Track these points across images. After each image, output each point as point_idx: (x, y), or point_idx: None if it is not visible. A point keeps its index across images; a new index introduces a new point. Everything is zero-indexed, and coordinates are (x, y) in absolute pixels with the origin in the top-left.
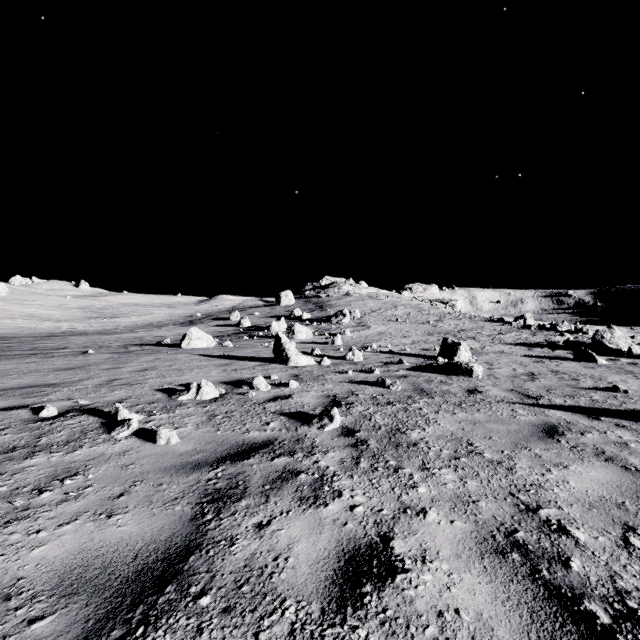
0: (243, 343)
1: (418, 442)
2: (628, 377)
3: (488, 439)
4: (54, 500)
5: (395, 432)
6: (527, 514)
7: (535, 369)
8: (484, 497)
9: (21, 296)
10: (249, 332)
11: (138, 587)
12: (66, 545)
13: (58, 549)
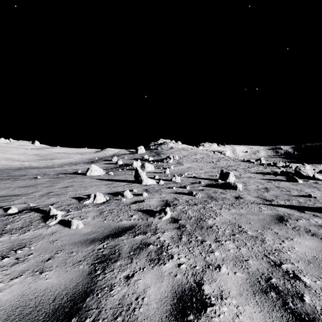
0: (118, 172)
1: (212, 226)
2: (314, 190)
3: (249, 224)
4: (10, 263)
5: (199, 220)
6: (275, 267)
7: (268, 186)
8: (251, 257)
9: (4, 148)
10: (122, 167)
11: (55, 319)
12: (14, 292)
13: (9, 295)
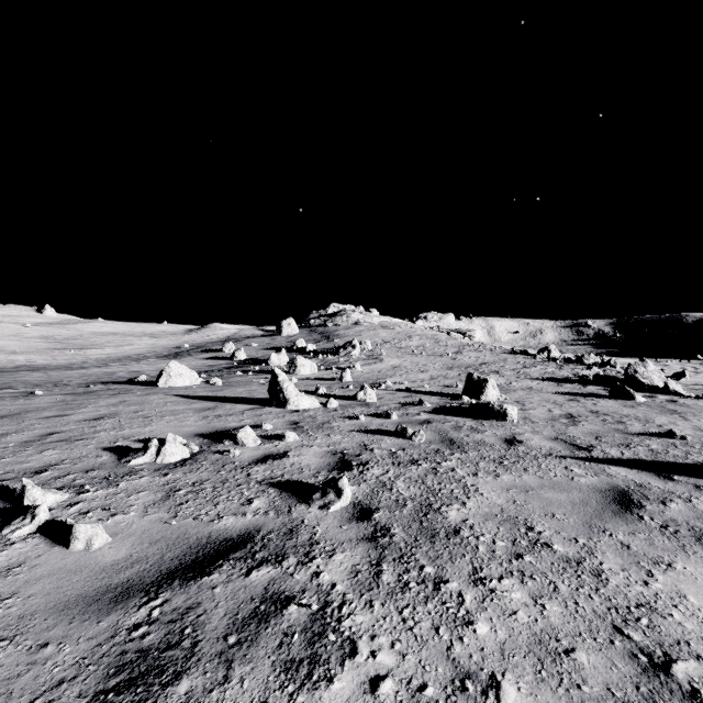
0: (235, 380)
1: (460, 527)
2: (675, 418)
3: (551, 518)
4: None
5: (426, 510)
6: (657, 678)
7: (572, 409)
8: (580, 640)
9: None
10: (244, 366)
11: None
12: None
13: None
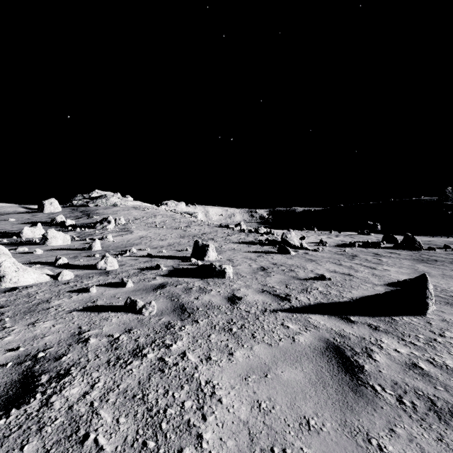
0: None
1: None
2: (315, 264)
3: (309, 431)
4: None
5: None
6: None
7: (263, 263)
8: None
9: None
10: None
11: None
12: None
13: None
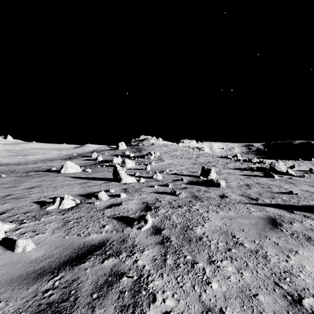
0: (97, 169)
1: (202, 237)
2: (292, 185)
3: (242, 231)
4: None
5: (186, 229)
6: (296, 307)
7: (248, 182)
8: (260, 289)
9: None
10: (101, 163)
11: None
12: None
13: None
